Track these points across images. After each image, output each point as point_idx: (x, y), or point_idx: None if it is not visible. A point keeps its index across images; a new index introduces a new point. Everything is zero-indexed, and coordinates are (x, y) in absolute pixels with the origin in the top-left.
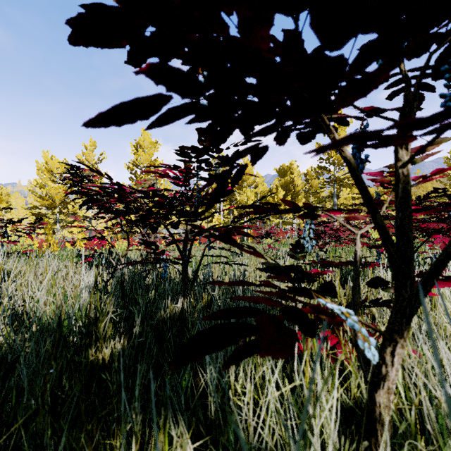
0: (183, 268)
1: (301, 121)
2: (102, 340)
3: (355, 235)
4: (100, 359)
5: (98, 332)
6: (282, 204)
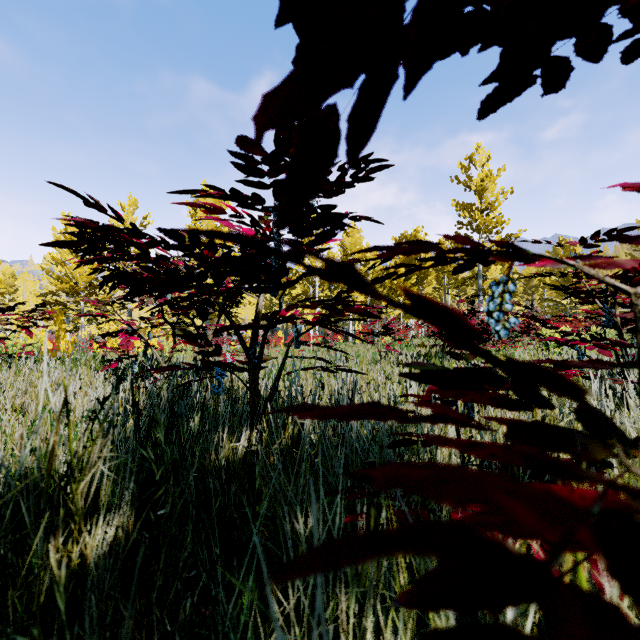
0: (251, 377)
1: (500, 43)
2: (79, 519)
3: (632, 297)
4: (74, 559)
5: (70, 504)
6: None
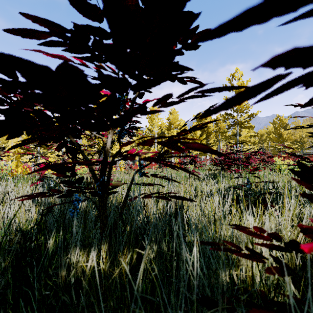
0: (100, 203)
1: None
2: None
3: None
4: None
5: None
6: (199, 141)
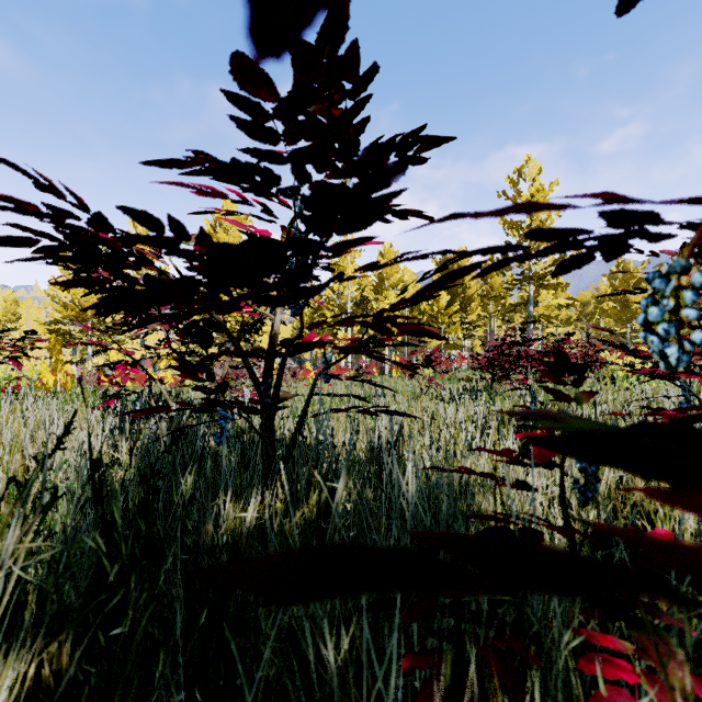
0: (264, 422)
1: None
2: None
3: None
4: None
5: None
6: (445, 316)
